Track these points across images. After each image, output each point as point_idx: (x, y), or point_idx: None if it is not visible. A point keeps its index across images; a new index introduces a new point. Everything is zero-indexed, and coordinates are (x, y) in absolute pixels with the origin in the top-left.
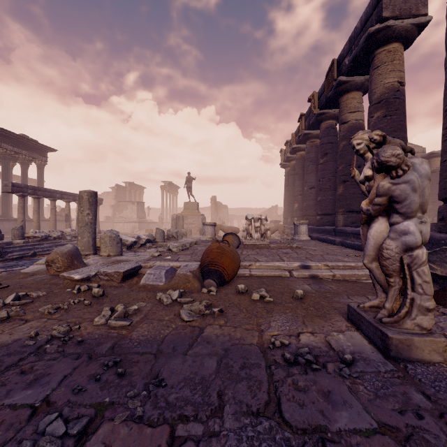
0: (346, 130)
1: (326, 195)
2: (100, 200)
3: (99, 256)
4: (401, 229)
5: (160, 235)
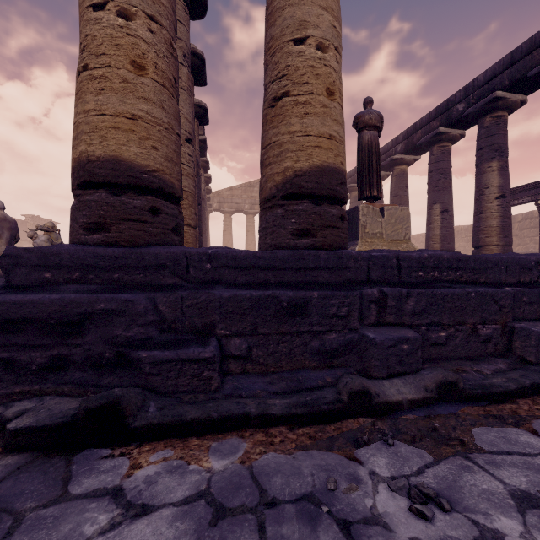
0: None
1: None
2: None
3: None
4: None
5: None
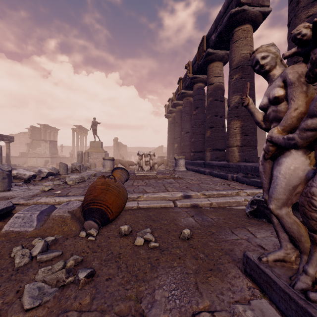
0: (212, 89)
1: (197, 137)
2: (11, 137)
3: None
4: None
5: (64, 168)
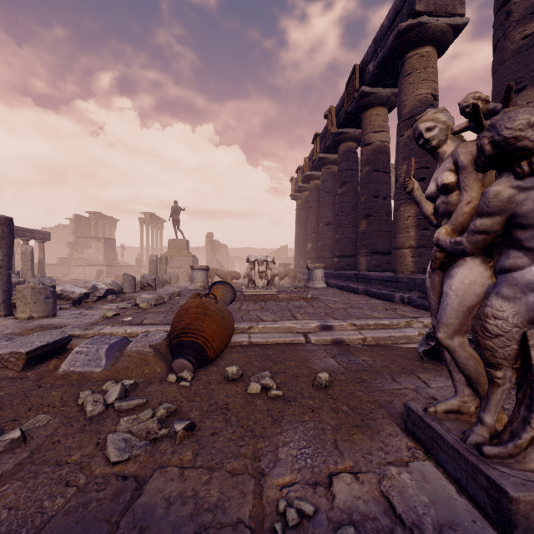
0: (370, 153)
1: (345, 232)
2: (46, 234)
3: (13, 319)
4: (528, 280)
5: (130, 283)
